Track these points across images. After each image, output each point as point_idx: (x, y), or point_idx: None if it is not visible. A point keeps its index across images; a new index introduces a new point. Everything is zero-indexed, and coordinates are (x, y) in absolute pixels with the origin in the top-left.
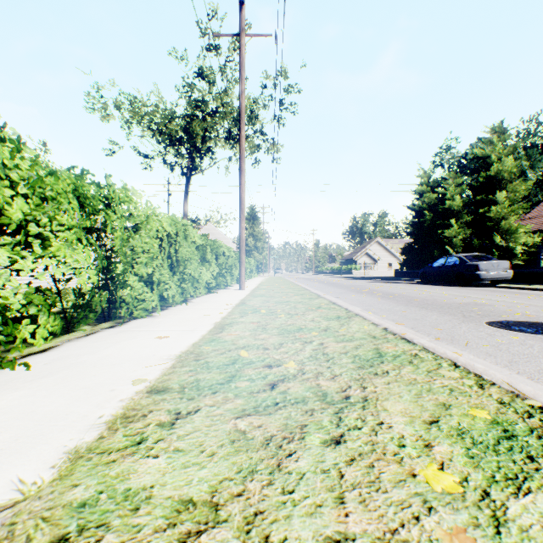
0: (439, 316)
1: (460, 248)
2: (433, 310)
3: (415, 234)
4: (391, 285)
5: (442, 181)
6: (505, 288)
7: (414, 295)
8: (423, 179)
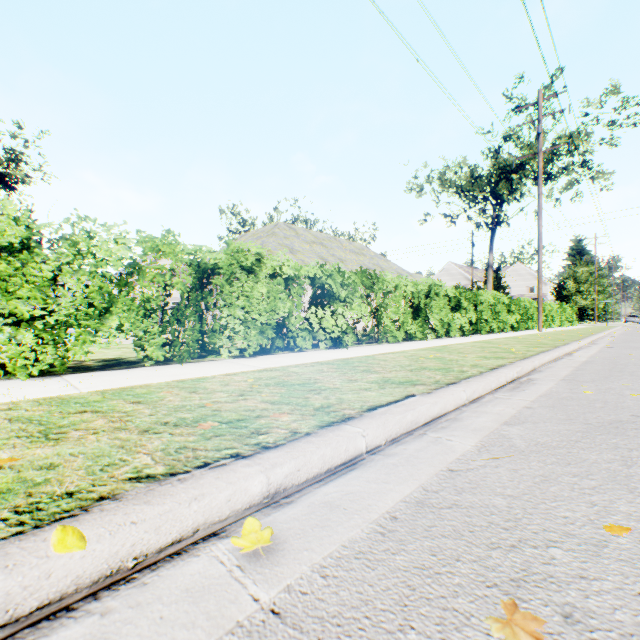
0: None
1: None
2: None
3: None
4: None
5: None
6: None
7: None
8: None
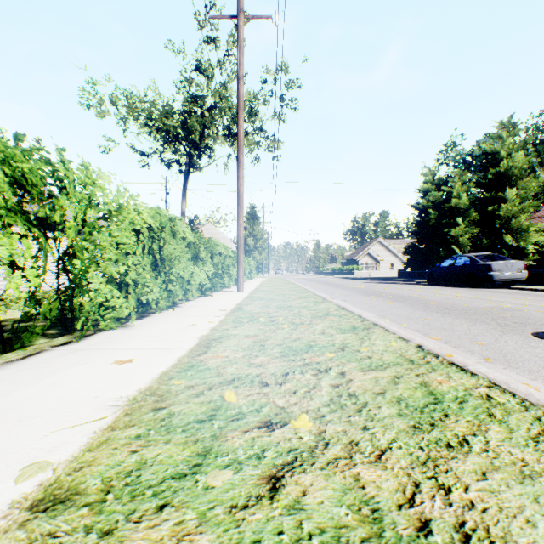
0: (471, 325)
1: (467, 247)
2: (458, 317)
3: (419, 234)
4: (398, 286)
5: (448, 178)
6: (520, 290)
7: (428, 298)
8: (428, 177)
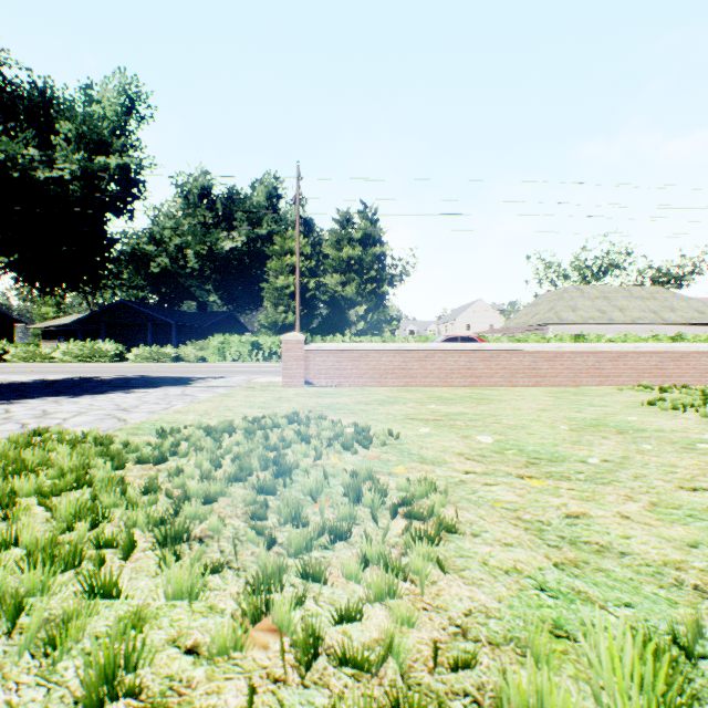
0: None
1: None
2: None
3: None
4: None
5: None
6: None
7: None
8: None
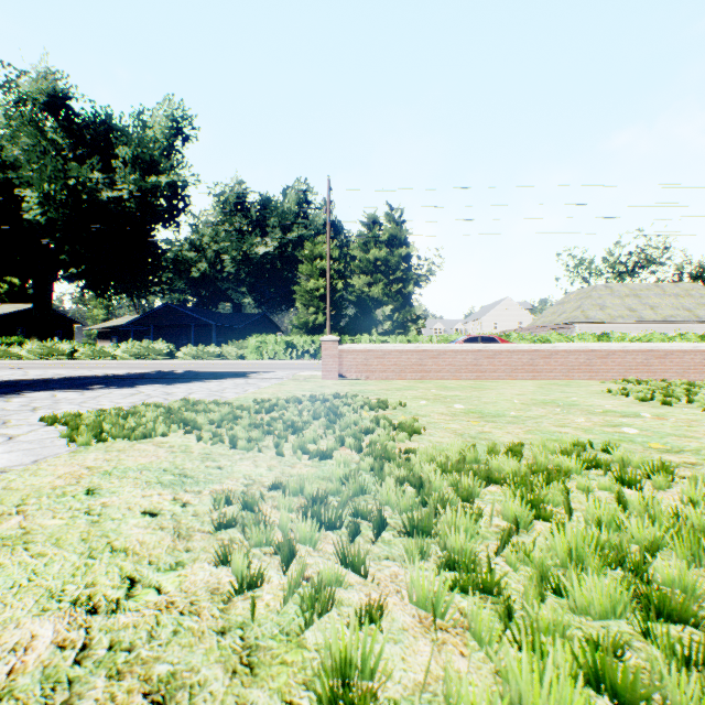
0: None
1: None
2: None
3: None
4: None
5: None
6: None
7: None
8: None
